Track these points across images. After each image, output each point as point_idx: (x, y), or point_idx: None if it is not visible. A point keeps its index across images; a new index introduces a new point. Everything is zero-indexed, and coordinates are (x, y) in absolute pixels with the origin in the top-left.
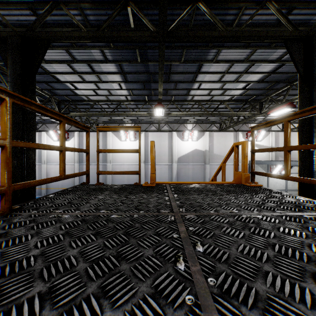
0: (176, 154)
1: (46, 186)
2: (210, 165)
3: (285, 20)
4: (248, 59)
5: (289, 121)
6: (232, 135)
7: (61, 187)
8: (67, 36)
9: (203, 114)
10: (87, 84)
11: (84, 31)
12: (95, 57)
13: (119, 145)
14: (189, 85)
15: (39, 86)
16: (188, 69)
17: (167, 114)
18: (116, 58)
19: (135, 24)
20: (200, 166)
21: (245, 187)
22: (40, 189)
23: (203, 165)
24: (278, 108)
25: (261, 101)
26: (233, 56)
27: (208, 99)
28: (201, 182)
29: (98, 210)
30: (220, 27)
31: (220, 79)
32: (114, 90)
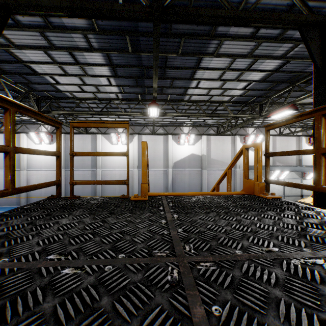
0: (171, 159)
1: (26, 194)
2: (207, 171)
3: (300, 3)
4: (251, 53)
5: (322, 114)
6: (229, 139)
7: (44, 196)
8: (34, 6)
9: (201, 116)
10: (70, 78)
11: (56, 1)
12: (77, 44)
13: (110, 149)
14: (187, 83)
15: (12, 78)
16: (186, 64)
17: (162, 115)
18: (103, 46)
19: (123, 2)
20: (197, 172)
21: (261, 200)
22: (19, 198)
23: (200, 171)
24: (280, 111)
25: (261, 104)
26: (236, 49)
27: (206, 100)
28: (205, 193)
29: (45, 254)
30: (227, 6)
31: (221, 76)
32: (103, 86)
